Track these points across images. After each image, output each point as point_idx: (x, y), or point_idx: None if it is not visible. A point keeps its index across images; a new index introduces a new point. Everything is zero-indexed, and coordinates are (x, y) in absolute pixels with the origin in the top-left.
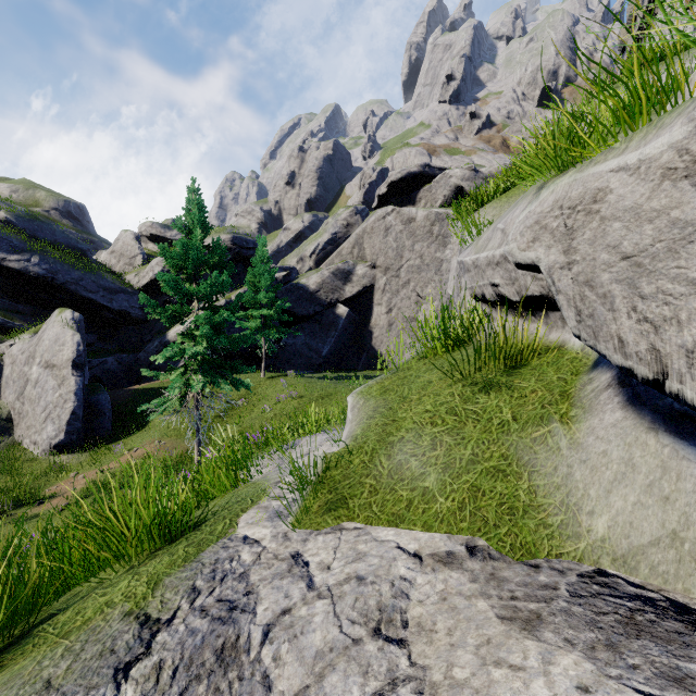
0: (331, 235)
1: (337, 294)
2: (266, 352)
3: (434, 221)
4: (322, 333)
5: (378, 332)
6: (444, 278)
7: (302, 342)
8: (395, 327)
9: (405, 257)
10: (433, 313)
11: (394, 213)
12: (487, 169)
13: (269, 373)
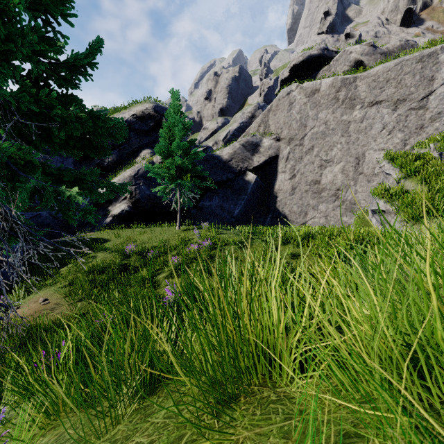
0: (239, 124)
1: (246, 163)
2: (186, 212)
3: (340, 87)
4: (233, 196)
5: (282, 196)
6: (351, 139)
7: (217, 204)
8: (298, 191)
9: (308, 126)
10: (338, 174)
11: (297, 89)
12: (383, 46)
13: (184, 226)
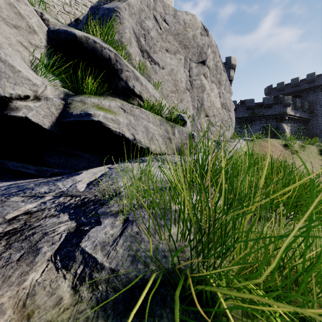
0: None
1: None
2: None
3: None
4: None
5: None
6: None
7: None
8: None
9: None
10: None
11: None
12: None
13: None
